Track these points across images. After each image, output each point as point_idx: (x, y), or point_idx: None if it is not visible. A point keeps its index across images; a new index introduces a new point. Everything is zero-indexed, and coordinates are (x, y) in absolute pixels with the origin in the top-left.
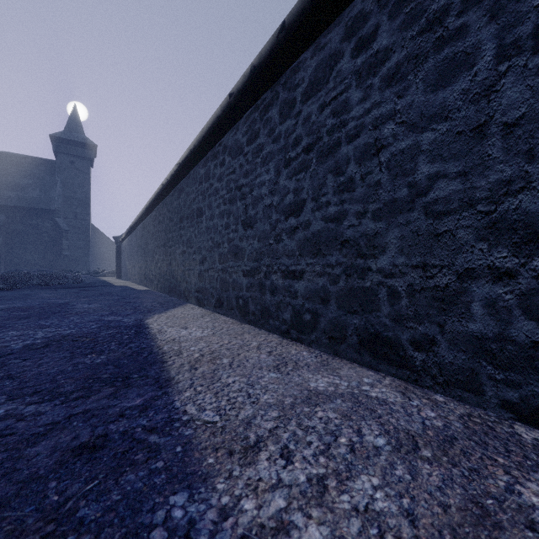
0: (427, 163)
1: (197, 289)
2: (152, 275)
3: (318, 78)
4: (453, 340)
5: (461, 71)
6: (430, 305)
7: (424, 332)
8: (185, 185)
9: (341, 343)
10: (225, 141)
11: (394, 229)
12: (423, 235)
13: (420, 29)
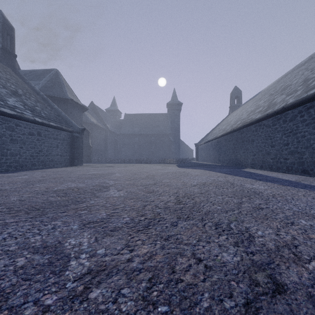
0: (312, 141)
1: (251, 163)
2: (224, 160)
3: (292, 118)
4: None
5: None
6: (312, 163)
7: (311, 168)
8: (245, 131)
9: (297, 172)
10: (264, 123)
11: (307, 151)
12: (311, 152)
13: (311, 119)
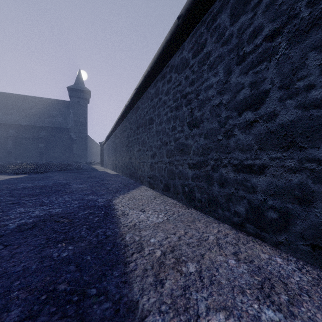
0: None
1: (149, 176)
2: (120, 165)
3: None
4: None
5: None
6: None
7: None
8: (140, 104)
9: None
10: (171, 63)
11: None
12: None
13: None
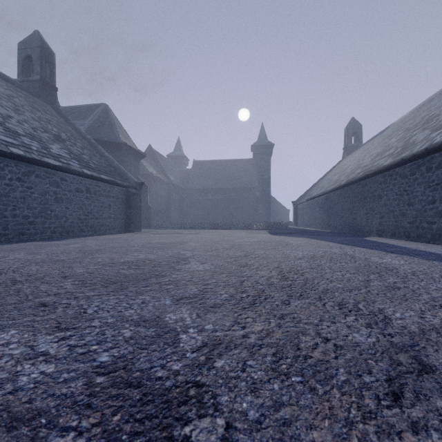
0: None
1: (377, 230)
2: (337, 224)
3: (441, 164)
4: None
5: None
6: None
7: None
8: (368, 183)
9: None
10: (397, 171)
11: None
12: None
13: None
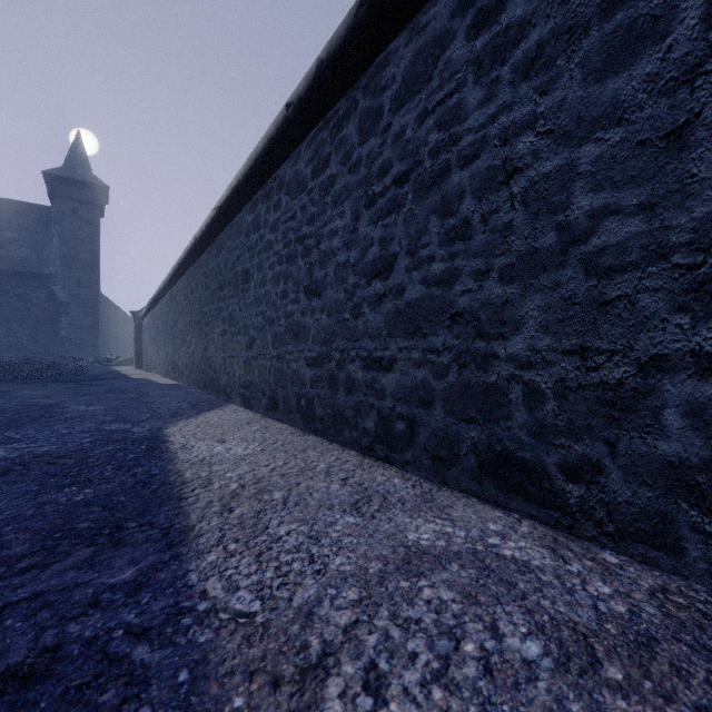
0: (588, 193)
1: (242, 383)
2: (183, 364)
3: (416, 74)
4: (631, 467)
5: (644, 45)
6: (593, 411)
7: (582, 453)
8: (226, 238)
9: (451, 466)
10: (281, 175)
11: (534, 295)
12: (581, 303)
13: None
